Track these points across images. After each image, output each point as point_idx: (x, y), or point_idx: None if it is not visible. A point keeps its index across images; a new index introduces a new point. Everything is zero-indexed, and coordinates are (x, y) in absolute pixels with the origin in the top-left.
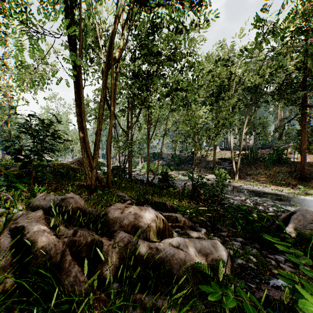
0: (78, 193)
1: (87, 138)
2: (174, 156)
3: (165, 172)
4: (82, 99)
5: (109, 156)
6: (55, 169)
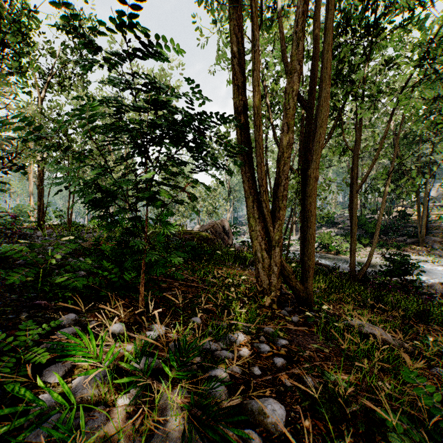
0: (248, 313)
1: (264, 167)
2: (363, 219)
3: (405, 256)
4: (257, 57)
5: (314, 213)
6: (181, 240)
